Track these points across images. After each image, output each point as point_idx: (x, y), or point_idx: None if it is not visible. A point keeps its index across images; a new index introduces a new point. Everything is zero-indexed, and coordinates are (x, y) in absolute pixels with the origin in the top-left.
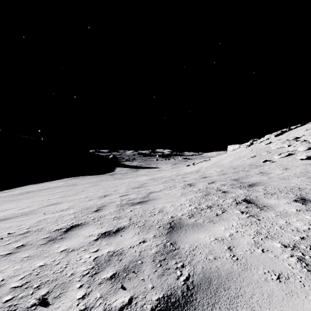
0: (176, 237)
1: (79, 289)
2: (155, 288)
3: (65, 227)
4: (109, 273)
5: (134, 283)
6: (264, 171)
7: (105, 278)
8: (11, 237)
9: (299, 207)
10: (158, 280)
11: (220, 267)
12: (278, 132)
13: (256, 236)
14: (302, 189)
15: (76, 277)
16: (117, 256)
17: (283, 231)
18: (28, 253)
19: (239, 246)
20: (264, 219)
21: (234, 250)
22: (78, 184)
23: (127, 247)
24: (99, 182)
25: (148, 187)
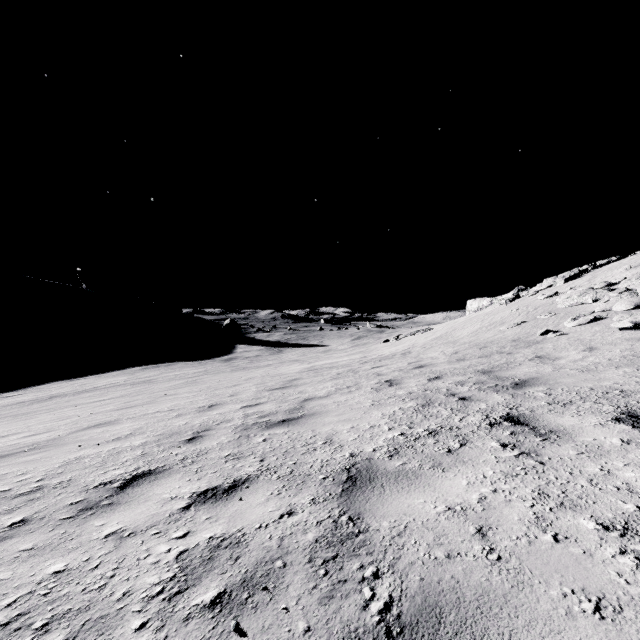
0: (360, 503)
1: (139, 633)
2: (312, 632)
3: (121, 478)
4: (209, 591)
5: (266, 618)
6: (545, 353)
7: (199, 605)
8: (2, 502)
9: (626, 435)
10: (319, 610)
11: (461, 577)
12: (572, 272)
13: (538, 502)
14: (630, 394)
15: (133, 602)
16: (229, 550)
17: (597, 489)
18: (34, 540)
19: (502, 526)
20: (552, 463)
21: (492, 537)
22: (157, 380)
23: (252, 526)
24: (202, 376)
25: (302, 388)
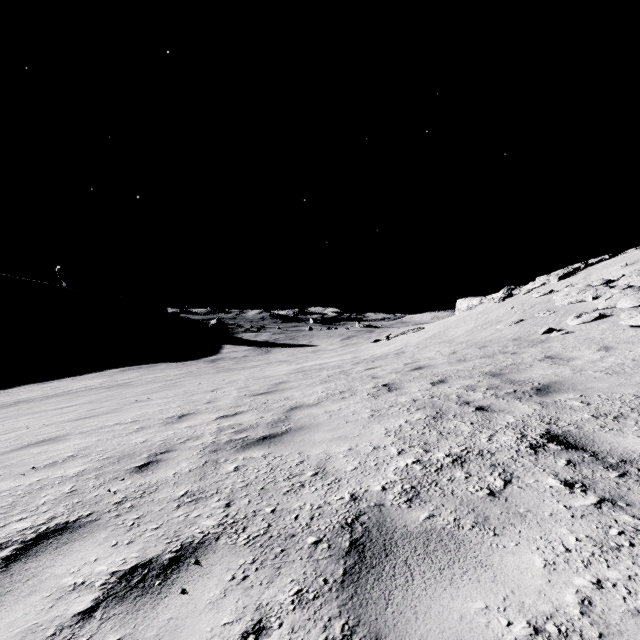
0: (376, 605)
1: None
2: None
3: (19, 539)
4: None
5: None
6: (555, 353)
7: None
8: None
9: None
10: None
11: None
12: (565, 270)
13: None
14: None
15: None
16: None
17: None
18: None
19: None
20: None
21: None
22: (135, 383)
23: None
24: (182, 378)
25: (289, 393)
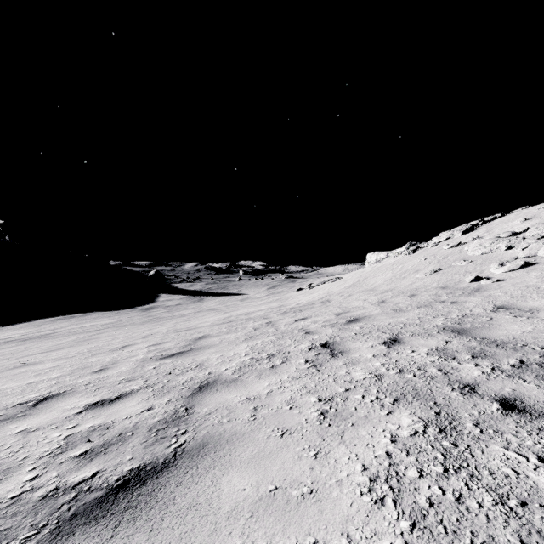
0: None
1: None
2: None
3: None
4: None
5: None
6: (505, 303)
7: None
8: None
9: None
10: None
11: None
12: (466, 226)
13: None
14: None
15: None
16: None
17: None
18: None
19: None
20: None
21: None
22: (56, 334)
23: None
24: (105, 329)
25: (205, 356)
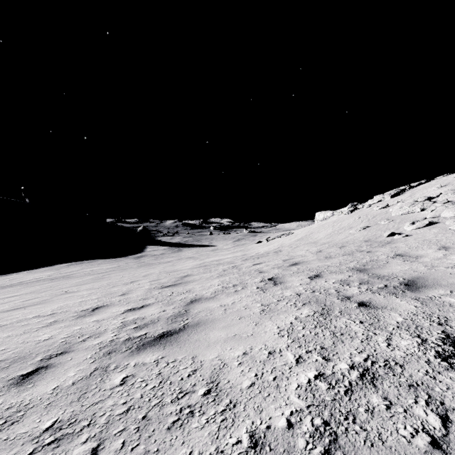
0: None
1: None
2: None
3: None
4: None
5: None
6: (403, 252)
7: None
8: None
9: None
10: None
11: None
12: (395, 191)
13: None
14: None
15: None
16: None
17: None
18: None
19: None
20: None
21: None
22: (75, 275)
23: None
24: (111, 272)
25: (191, 286)
